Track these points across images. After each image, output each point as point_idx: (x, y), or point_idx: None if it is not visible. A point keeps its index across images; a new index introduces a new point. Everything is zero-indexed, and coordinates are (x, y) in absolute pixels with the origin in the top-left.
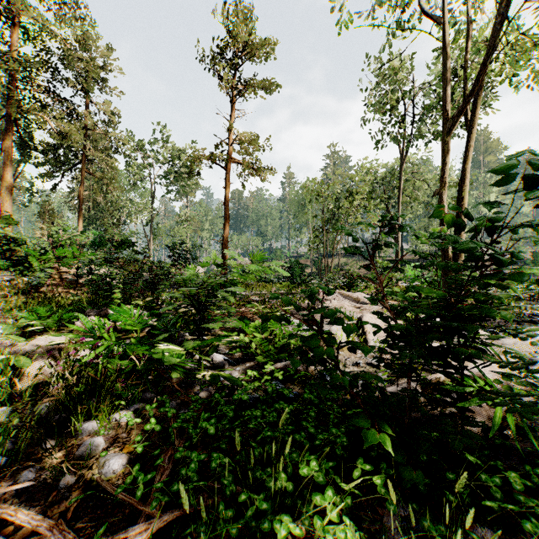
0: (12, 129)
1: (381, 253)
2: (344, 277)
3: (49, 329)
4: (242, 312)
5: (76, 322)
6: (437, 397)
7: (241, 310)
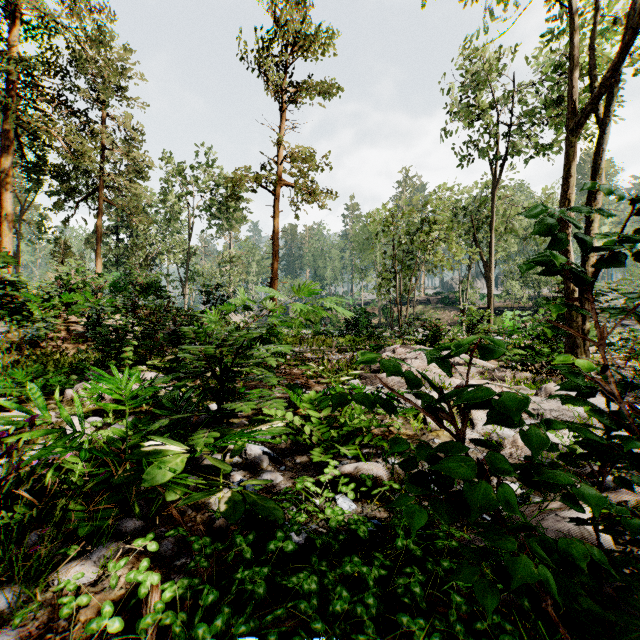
0: (12, 146)
1: (466, 300)
2: (426, 329)
3: (29, 399)
4: (293, 375)
5: (66, 390)
6: (626, 538)
7: (292, 372)
